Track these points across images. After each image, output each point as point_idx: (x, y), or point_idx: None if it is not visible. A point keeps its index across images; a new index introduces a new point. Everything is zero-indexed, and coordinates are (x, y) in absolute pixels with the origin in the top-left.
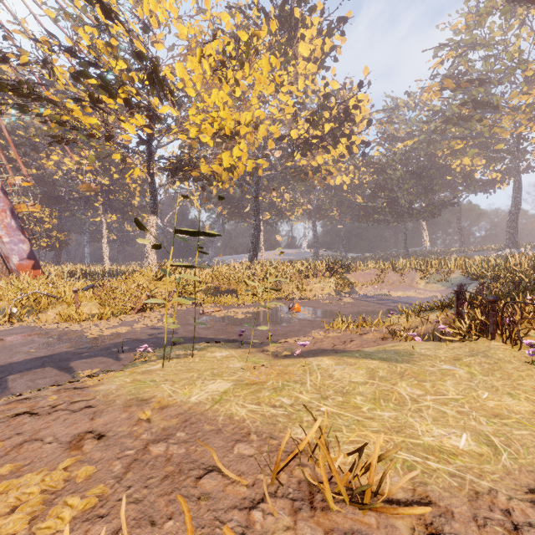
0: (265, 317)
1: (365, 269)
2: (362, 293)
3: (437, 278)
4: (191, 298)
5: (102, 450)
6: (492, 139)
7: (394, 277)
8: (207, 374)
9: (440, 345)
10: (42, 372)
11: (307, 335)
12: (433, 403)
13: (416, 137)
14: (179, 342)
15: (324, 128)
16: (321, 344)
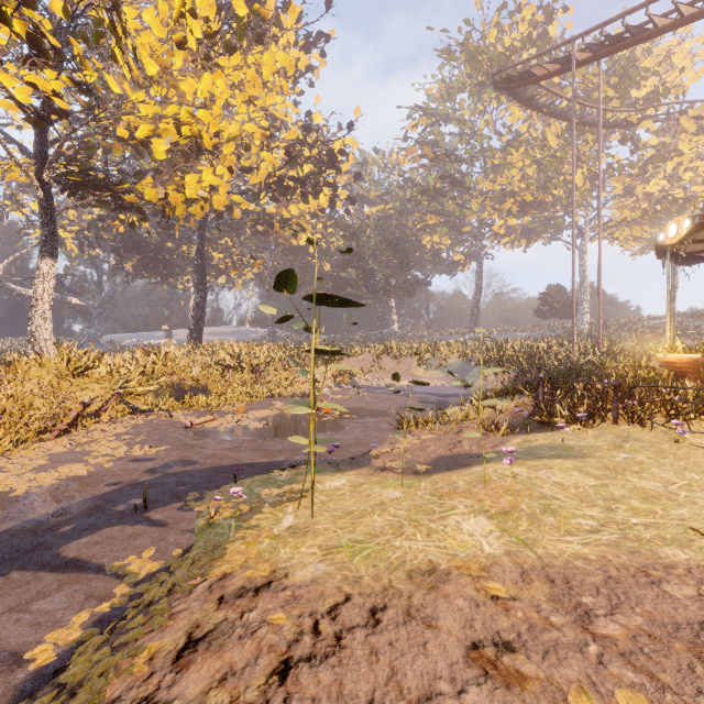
0: (295, 423)
1: (358, 354)
2: (364, 384)
3: (435, 364)
4: (306, 402)
5: (559, 664)
6: (462, 220)
7: (390, 364)
8: (405, 512)
9: (579, 435)
10: (14, 586)
11: (392, 441)
12: (685, 492)
13: (392, 203)
14: (224, 476)
15: (304, 169)
16: (434, 450)
